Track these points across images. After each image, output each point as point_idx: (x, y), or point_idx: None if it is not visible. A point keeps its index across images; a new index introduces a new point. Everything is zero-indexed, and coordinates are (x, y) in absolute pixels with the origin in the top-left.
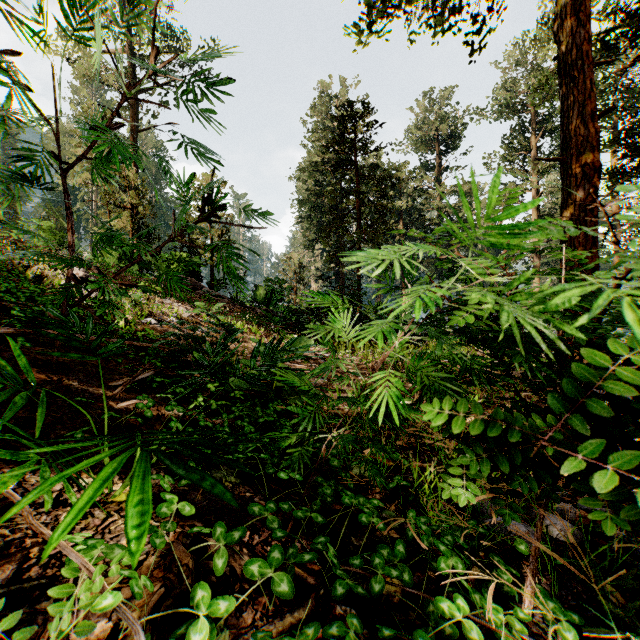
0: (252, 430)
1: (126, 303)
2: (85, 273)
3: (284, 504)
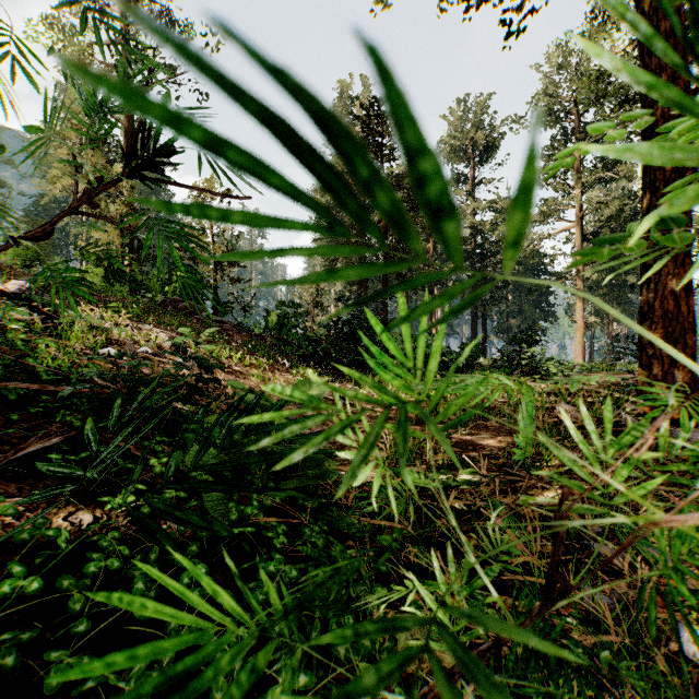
0: None
1: (74, 327)
2: (21, 287)
3: None
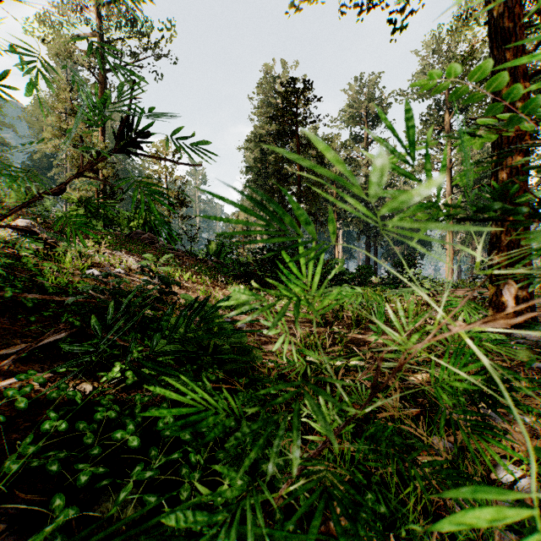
0: (170, 421)
1: (68, 254)
2: (28, 224)
3: None
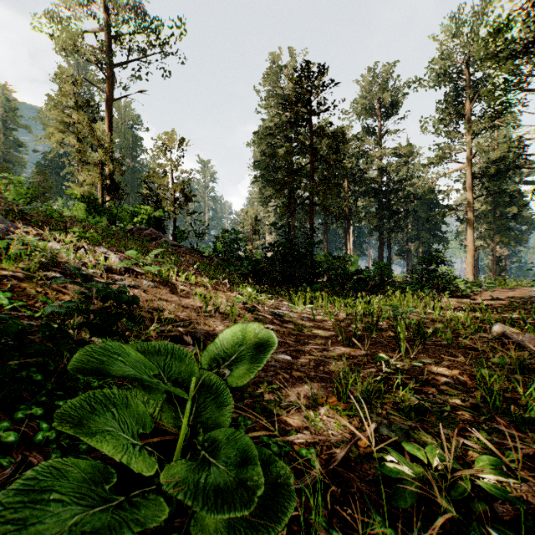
0: None
1: (10, 250)
2: None
3: None
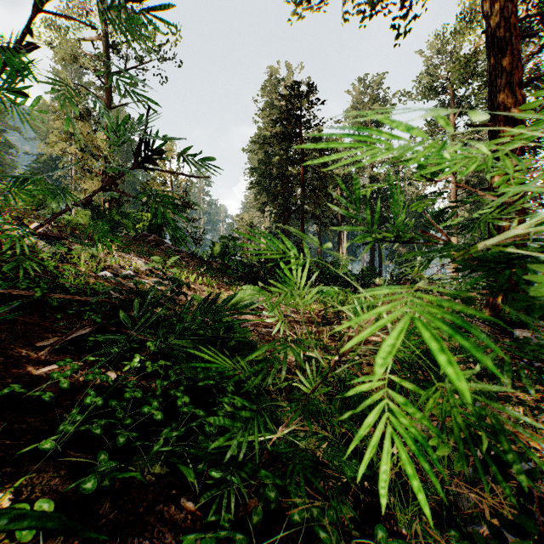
0: (187, 401)
1: (82, 257)
2: (44, 228)
3: (208, 542)
